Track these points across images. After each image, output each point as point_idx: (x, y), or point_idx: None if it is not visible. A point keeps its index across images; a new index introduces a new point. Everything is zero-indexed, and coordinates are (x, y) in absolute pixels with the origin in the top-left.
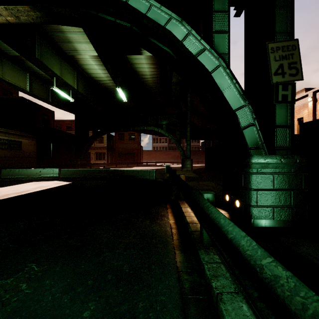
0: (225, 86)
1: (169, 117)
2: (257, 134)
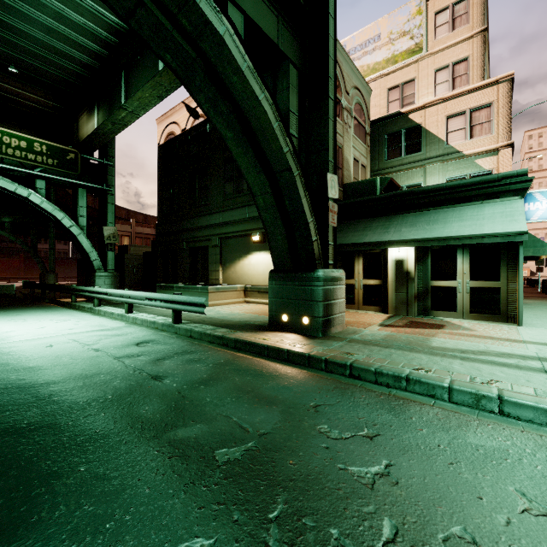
0: (84, 242)
1: (16, 214)
2: (100, 263)
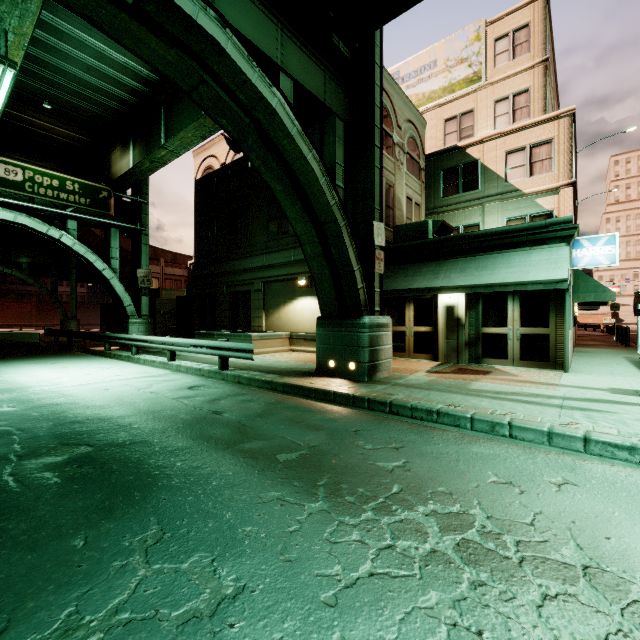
0: (117, 286)
1: (35, 253)
2: (133, 309)
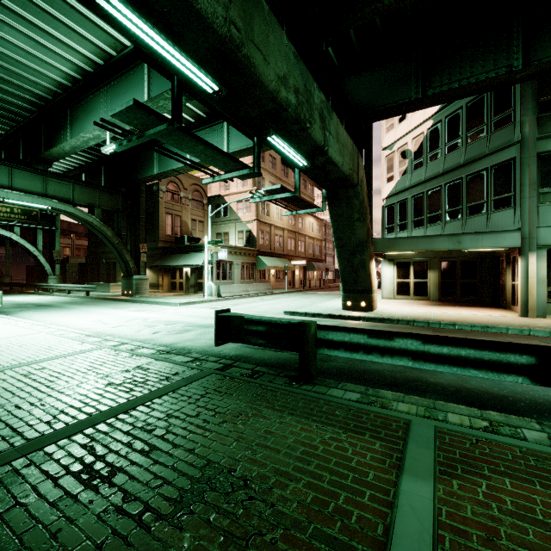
0: (42, 259)
1: None
2: (51, 271)
